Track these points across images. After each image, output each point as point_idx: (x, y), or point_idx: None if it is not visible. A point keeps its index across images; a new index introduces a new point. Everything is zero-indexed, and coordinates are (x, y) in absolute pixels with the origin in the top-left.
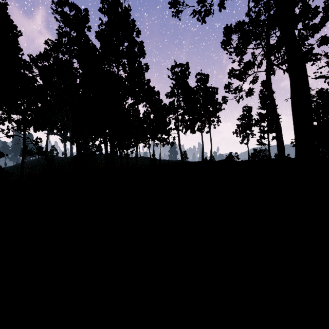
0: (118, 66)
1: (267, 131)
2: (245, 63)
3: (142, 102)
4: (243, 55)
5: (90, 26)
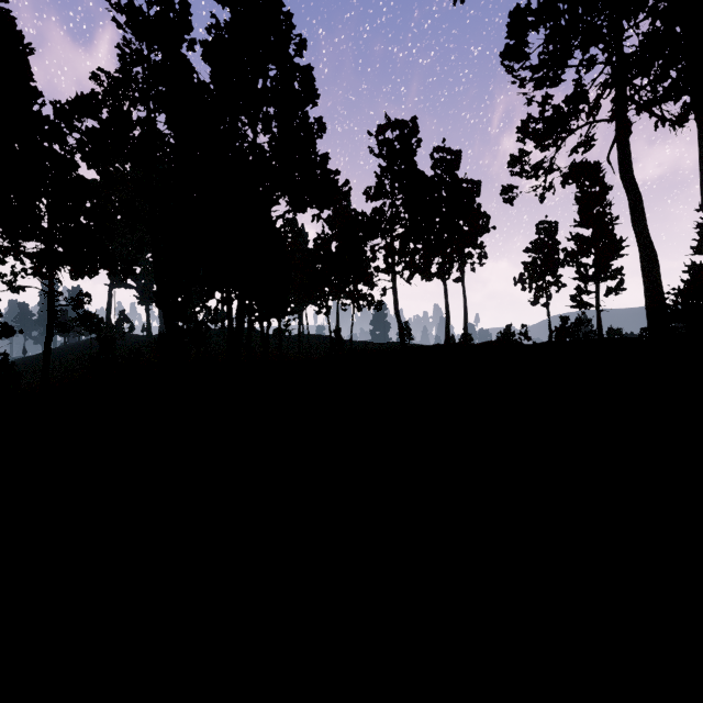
0: (253, 122)
1: (595, 276)
2: (564, 101)
3: (309, 205)
4: (557, 83)
5: (193, 40)
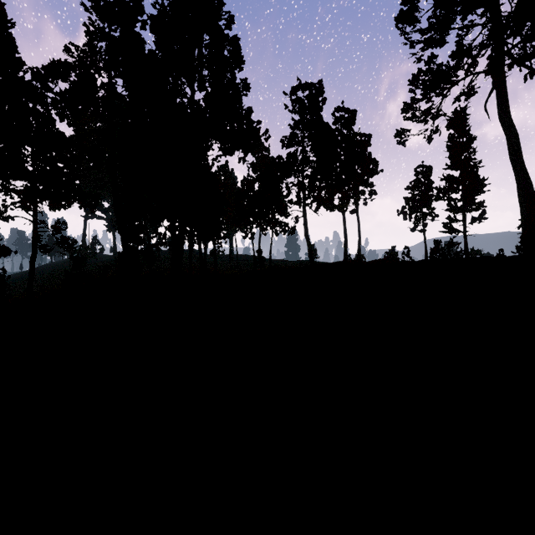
0: (191, 81)
1: (462, 208)
2: (450, 55)
3: (236, 148)
4: (442, 42)
5: (145, 21)
